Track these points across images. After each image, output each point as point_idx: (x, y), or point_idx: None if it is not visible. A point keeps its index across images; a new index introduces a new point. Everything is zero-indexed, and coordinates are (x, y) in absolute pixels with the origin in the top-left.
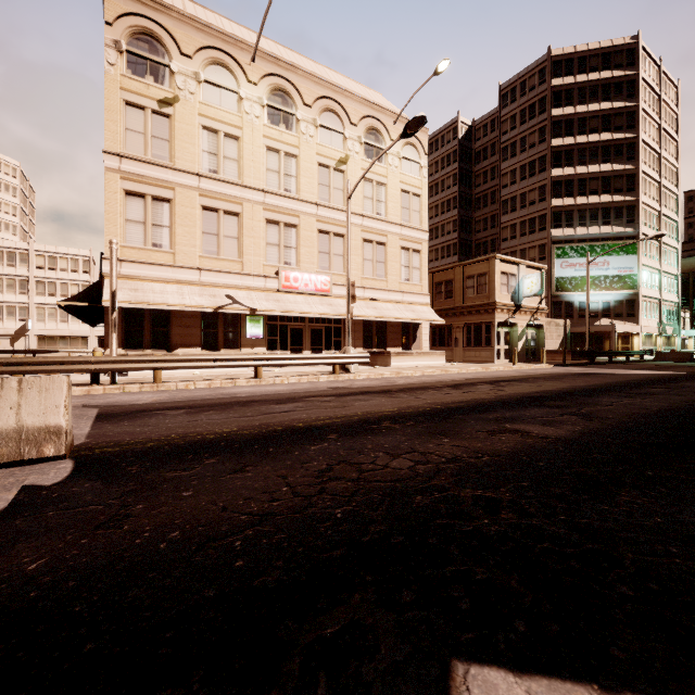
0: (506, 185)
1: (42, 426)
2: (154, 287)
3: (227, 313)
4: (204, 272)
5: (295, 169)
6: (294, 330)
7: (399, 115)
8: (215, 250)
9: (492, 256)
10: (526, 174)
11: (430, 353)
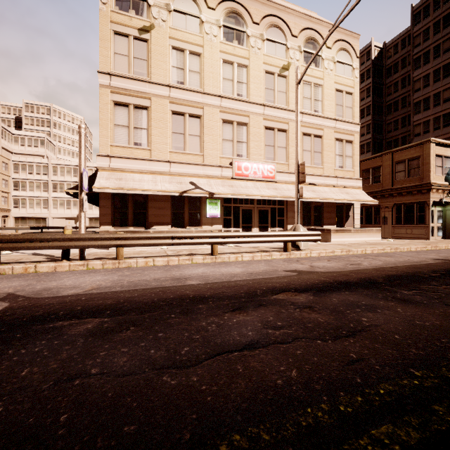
0: (419, 89)
1: None
2: (134, 176)
3: (191, 197)
4: (173, 164)
5: (246, 77)
6: (245, 211)
7: (334, 24)
8: (182, 146)
9: (426, 140)
10: (439, 76)
11: (367, 230)
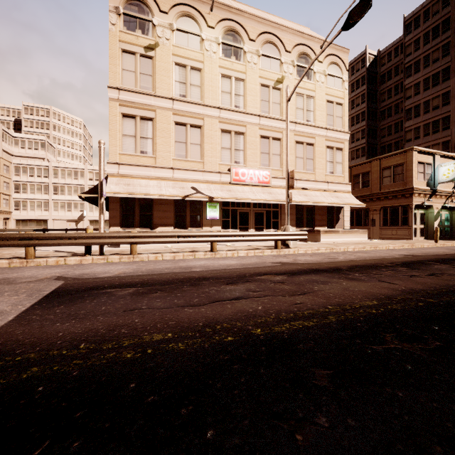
0: (410, 96)
1: None
2: (141, 182)
3: (192, 201)
4: (176, 170)
5: (243, 90)
6: (242, 213)
7: (325, 40)
8: (184, 154)
9: (409, 149)
10: (429, 85)
11: (354, 231)
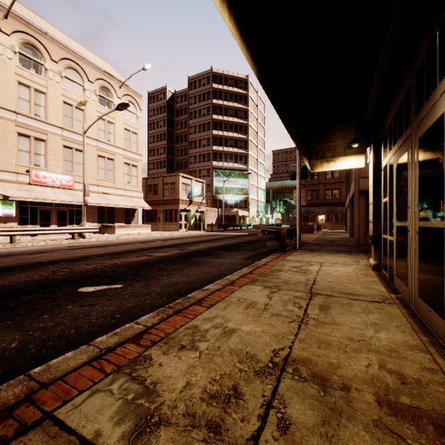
0: (192, 133)
1: None
2: None
3: None
4: None
5: (44, 102)
6: (43, 211)
7: (122, 84)
8: None
9: (177, 174)
10: (201, 129)
11: (141, 226)
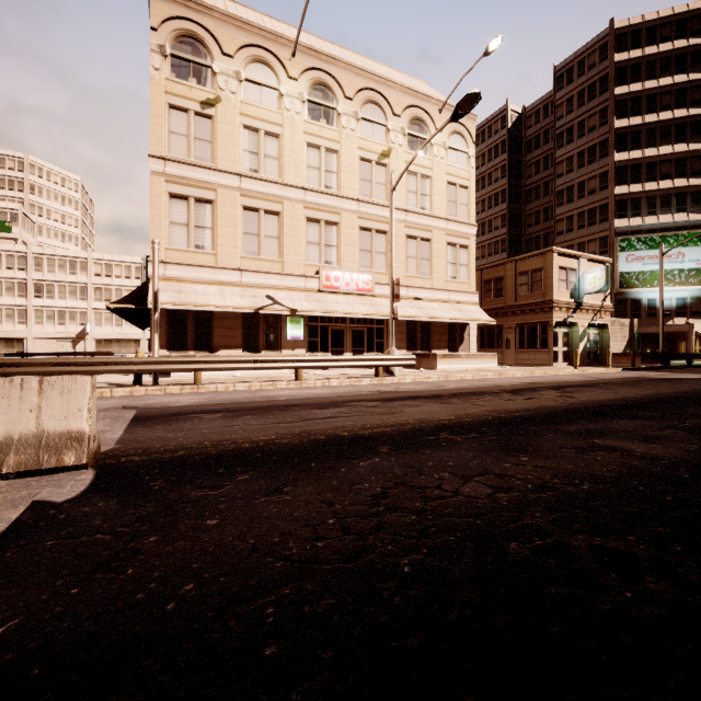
0: (561, 174)
1: (64, 431)
2: (197, 288)
3: (268, 314)
4: (245, 272)
5: (336, 165)
6: (335, 331)
7: (445, 103)
8: (256, 250)
9: (549, 250)
10: (584, 160)
11: (479, 355)
